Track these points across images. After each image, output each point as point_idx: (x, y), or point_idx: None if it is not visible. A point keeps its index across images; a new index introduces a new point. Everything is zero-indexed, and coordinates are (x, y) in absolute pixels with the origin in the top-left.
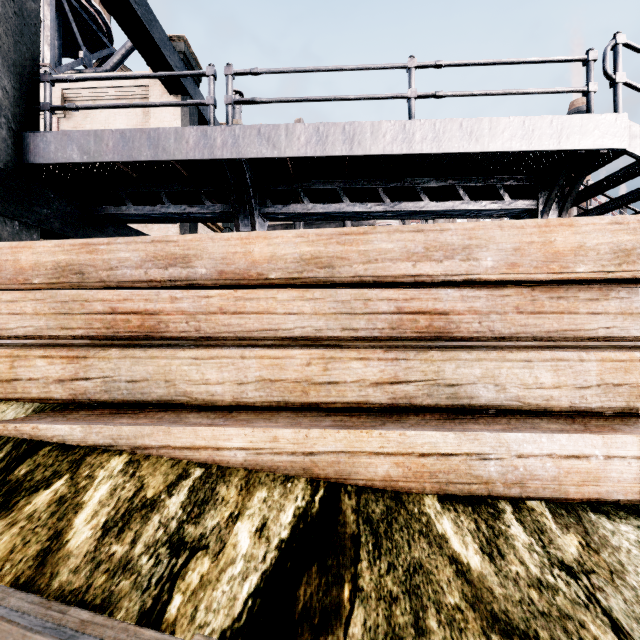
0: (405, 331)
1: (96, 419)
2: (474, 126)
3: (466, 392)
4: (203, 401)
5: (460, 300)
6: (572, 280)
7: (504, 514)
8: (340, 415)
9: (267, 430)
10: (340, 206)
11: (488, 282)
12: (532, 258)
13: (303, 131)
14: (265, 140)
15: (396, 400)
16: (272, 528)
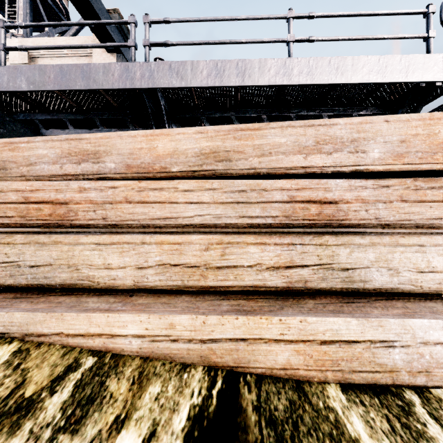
0: (297, 218)
1: None
2: (340, 63)
3: (360, 276)
4: (105, 285)
5: (348, 189)
6: None
7: (414, 407)
8: (238, 299)
9: (163, 316)
10: None
11: (372, 174)
12: (417, 149)
13: (205, 66)
14: (175, 73)
15: (292, 284)
16: (162, 438)
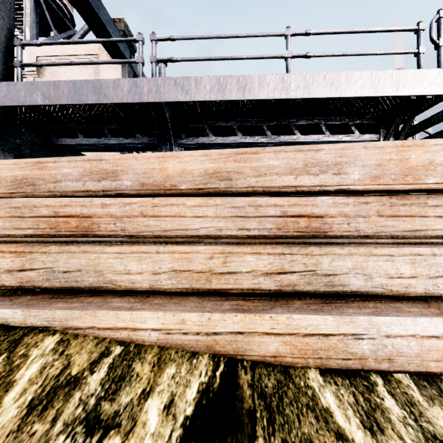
0: (288, 231)
1: (36, 303)
2: (334, 78)
3: (340, 281)
4: (126, 287)
5: (332, 206)
6: (422, 190)
7: (377, 386)
8: (237, 299)
9: (176, 314)
10: (235, 138)
11: (354, 192)
12: (391, 172)
13: (208, 82)
14: (180, 88)
15: (282, 287)
16: (178, 405)
